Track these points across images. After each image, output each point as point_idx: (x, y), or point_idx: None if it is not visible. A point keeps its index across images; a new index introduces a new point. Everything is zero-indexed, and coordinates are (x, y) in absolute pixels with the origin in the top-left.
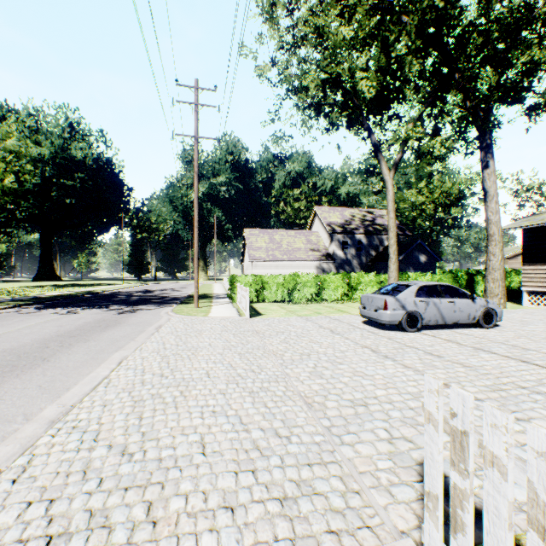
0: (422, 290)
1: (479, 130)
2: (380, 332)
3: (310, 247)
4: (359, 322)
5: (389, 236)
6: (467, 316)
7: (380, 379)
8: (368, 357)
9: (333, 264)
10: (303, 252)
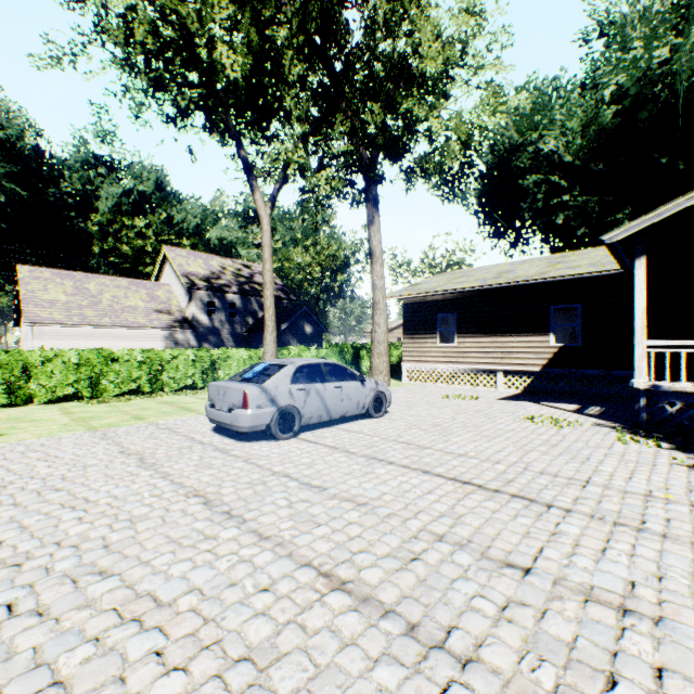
0: (302, 372)
1: (366, 177)
2: (236, 447)
3: (156, 307)
4: (208, 430)
5: (265, 295)
6: (357, 405)
7: (191, 612)
8: (191, 525)
9: (194, 334)
10: (142, 314)
